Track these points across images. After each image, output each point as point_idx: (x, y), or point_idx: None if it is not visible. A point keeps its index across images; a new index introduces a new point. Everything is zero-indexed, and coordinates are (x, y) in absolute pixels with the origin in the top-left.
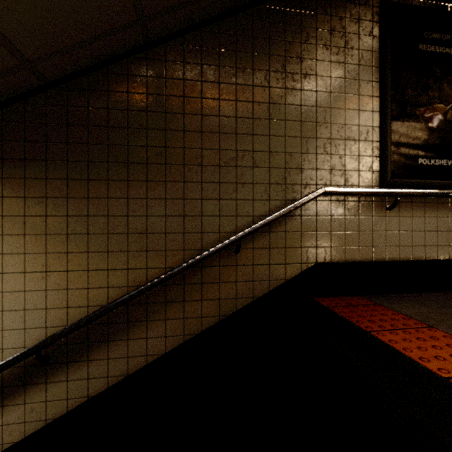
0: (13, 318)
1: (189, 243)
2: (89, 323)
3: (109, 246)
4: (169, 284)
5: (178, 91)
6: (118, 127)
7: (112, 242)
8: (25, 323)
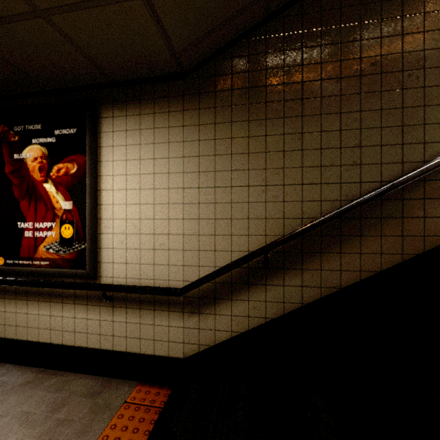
0: (239, 226)
1: (408, 155)
2: (313, 229)
3: (322, 161)
4: (384, 199)
5: None
6: (330, 44)
7: (325, 157)
8: (249, 230)
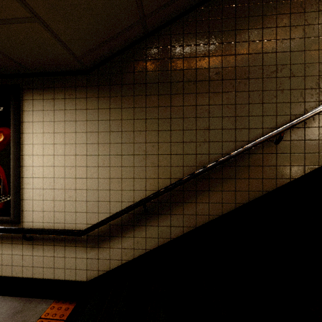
0: (127, 183)
1: (239, 136)
2: (175, 187)
3: (184, 139)
4: (224, 165)
5: (231, 26)
6: (189, 57)
7: (186, 136)
8: (134, 186)
